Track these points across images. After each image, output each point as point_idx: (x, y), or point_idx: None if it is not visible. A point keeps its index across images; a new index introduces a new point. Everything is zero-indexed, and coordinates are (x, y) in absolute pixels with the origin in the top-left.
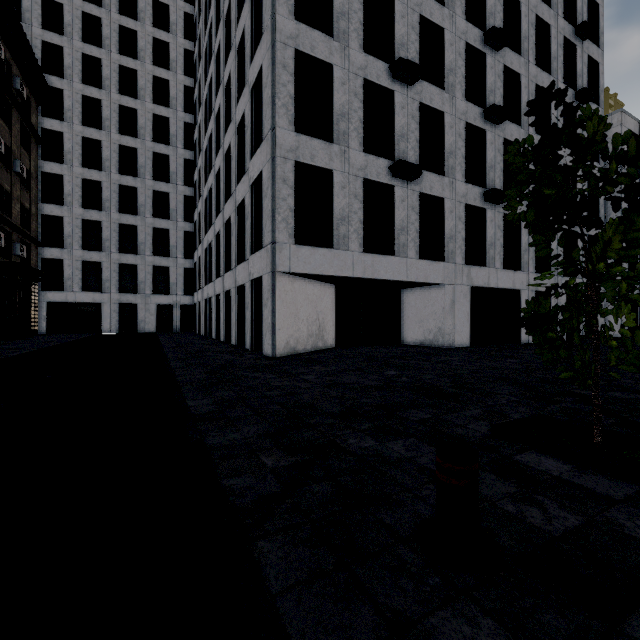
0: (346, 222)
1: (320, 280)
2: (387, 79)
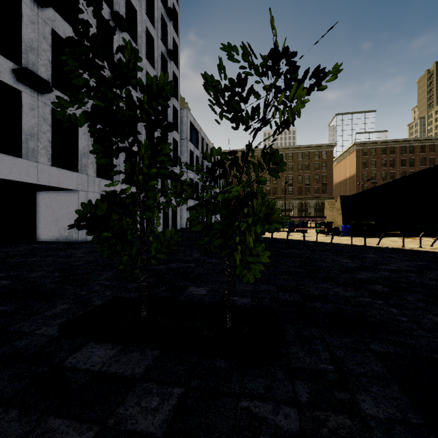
0: None
1: None
2: None
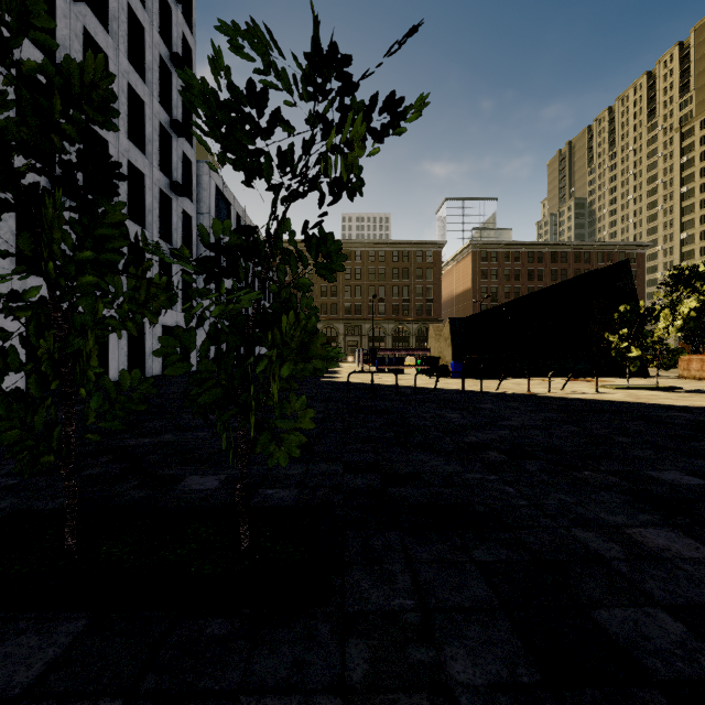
0: None
1: None
2: None
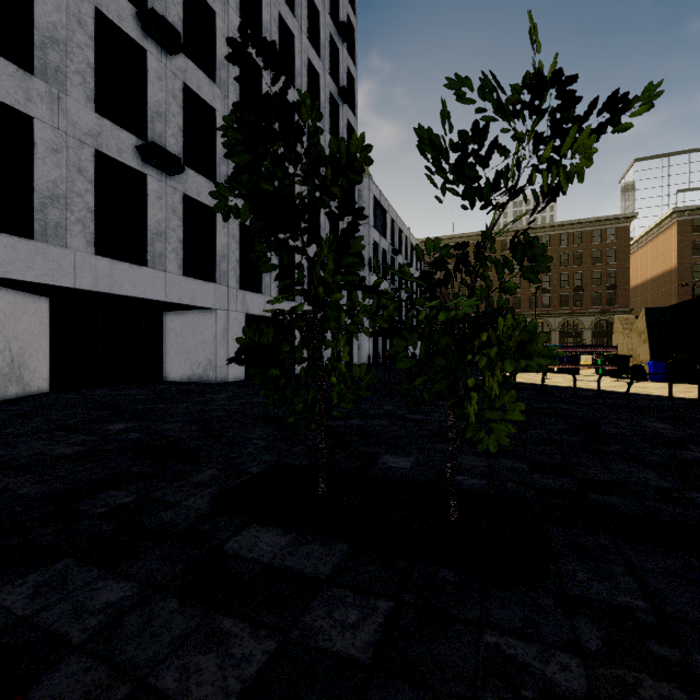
0: (61, 204)
1: (13, 287)
2: (136, 29)
